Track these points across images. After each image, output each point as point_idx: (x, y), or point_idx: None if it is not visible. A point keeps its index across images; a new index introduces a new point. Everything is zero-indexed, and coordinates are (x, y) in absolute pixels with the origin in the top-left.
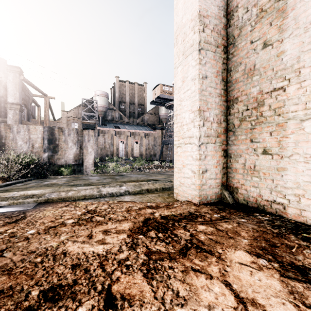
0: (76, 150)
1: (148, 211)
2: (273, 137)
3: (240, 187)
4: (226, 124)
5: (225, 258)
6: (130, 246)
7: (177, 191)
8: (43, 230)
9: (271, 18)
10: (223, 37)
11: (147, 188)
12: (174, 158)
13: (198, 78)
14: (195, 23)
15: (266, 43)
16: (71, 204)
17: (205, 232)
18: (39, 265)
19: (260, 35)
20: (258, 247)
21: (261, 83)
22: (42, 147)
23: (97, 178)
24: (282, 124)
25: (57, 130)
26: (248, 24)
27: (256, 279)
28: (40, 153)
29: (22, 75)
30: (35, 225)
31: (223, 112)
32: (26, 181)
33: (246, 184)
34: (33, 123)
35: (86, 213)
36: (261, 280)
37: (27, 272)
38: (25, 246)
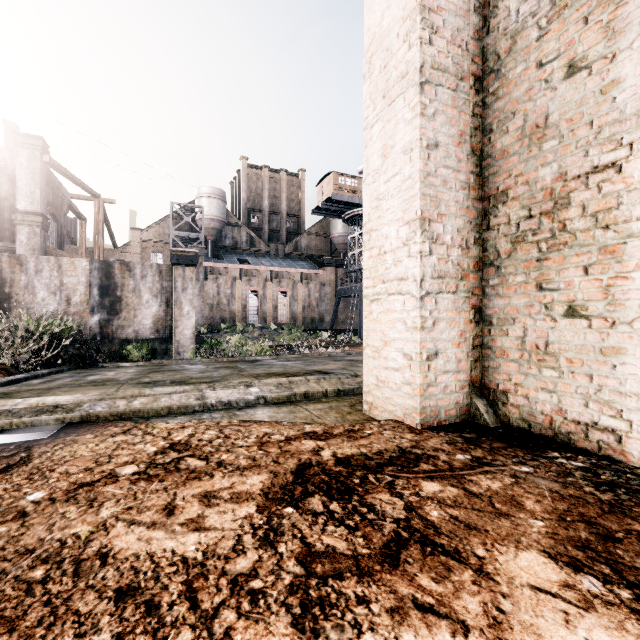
0: (158, 310)
1: (308, 446)
2: (591, 277)
3: (512, 391)
4: (479, 251)
5: (496, 573)
6: (263, 537)
7: (371, 399)
8: (65, 491)
9: (588, 6)
10: (473, 57)
11: (306, 390)
12: (365, 325)
13: (419, 148)
14: (411, 25)
15: (574, 64)
16: (137, 427)
17: (440, 498)
18: (37, 588)
19: (560, 48)
20: (573, 542)
21: (563, 156)
22: (88, 304)
23: (202, 368)
24: (613, 247)
25: (118, 267)
26: (532, 25)
27: (582, 638)
28: (84, 315)
29: (47, 154)
30: (47, 479)
31: (473, 223)
32: (52, 375)
33: (527, 384)
34: (70, 254)
35: (168, 450)
36: (596, 639)
37: (4, 611)
38: (15, 535)
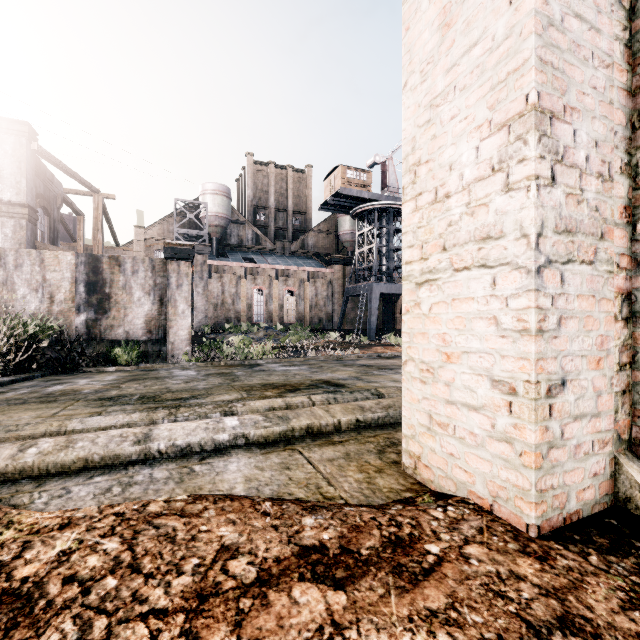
0: (151, 308)
1: (306, 614)
2: None
3: None
4: (629, 187)
5: None
6: None
7: (418, 450)
8: None
9: None
10: None
11: (309, 423)
12: (405, 325)
13: None
14: None
15: None
16: None
17: None
18: None
19: None
20: None
21: None
22: (73, 302)
23: (191, 375)
24: None
25: (106, 262)
26: None
27: None
28: (68, 314)
29: (35, 142)
30: None
31: (619, 133)
32: (15, 383)
33: None
34: (60, 249)
35: None
36: None
37: None
38: None
